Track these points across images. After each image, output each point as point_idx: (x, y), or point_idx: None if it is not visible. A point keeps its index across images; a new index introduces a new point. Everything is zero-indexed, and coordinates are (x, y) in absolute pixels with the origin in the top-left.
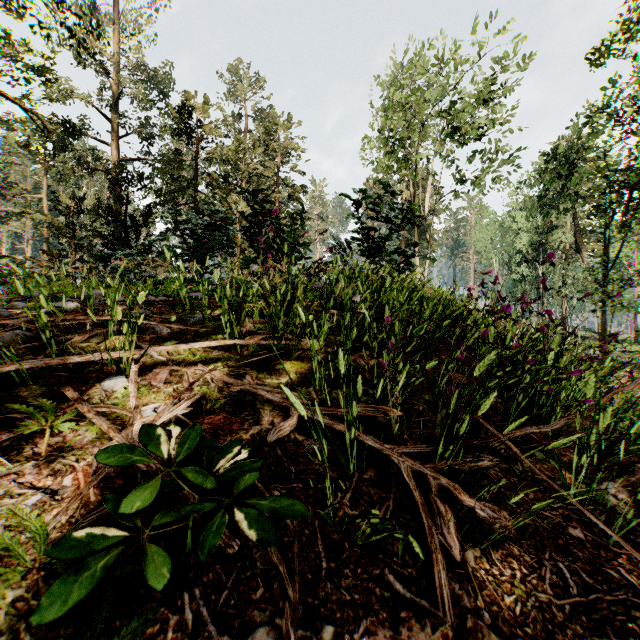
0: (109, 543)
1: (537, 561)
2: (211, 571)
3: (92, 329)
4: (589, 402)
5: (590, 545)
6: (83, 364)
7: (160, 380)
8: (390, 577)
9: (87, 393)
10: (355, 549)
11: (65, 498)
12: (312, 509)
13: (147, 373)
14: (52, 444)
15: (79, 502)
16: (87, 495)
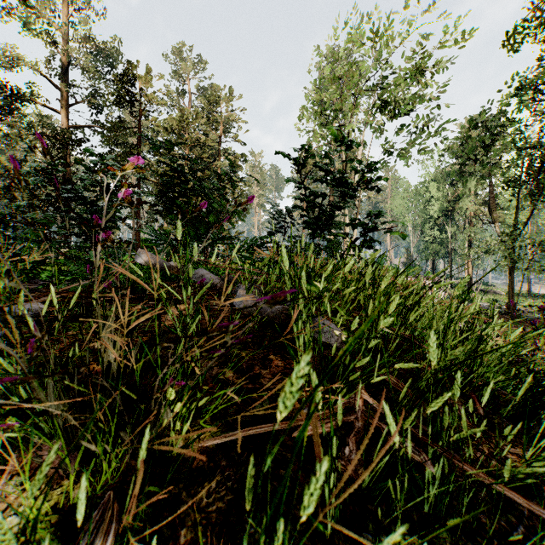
0: None
1: None
2: None
3: None
4: None
5: None
6: None
7: None
8: None
9: None
10: None
11: None
12: None
13: None
14: None
15: None
16: None
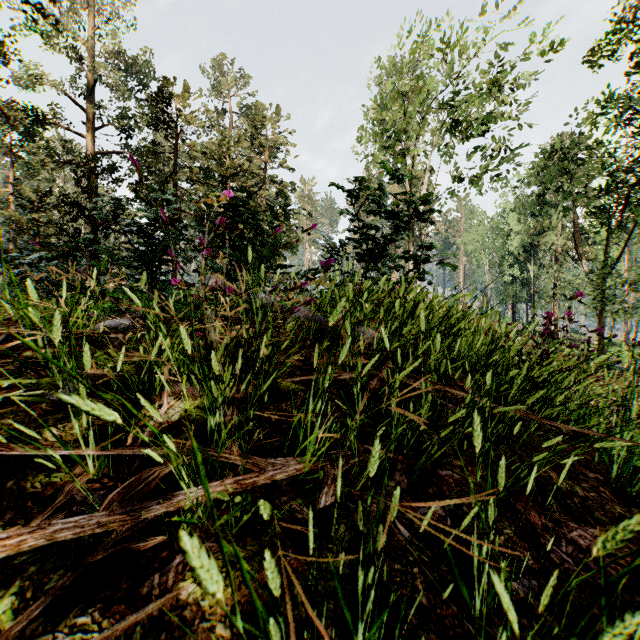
0: None
1: None
2: None
3: None
4: None
5: None
6: None
7: None
8: None
9: None
10: None
11: None
12: None
13: None
14: None
15: None
16: None
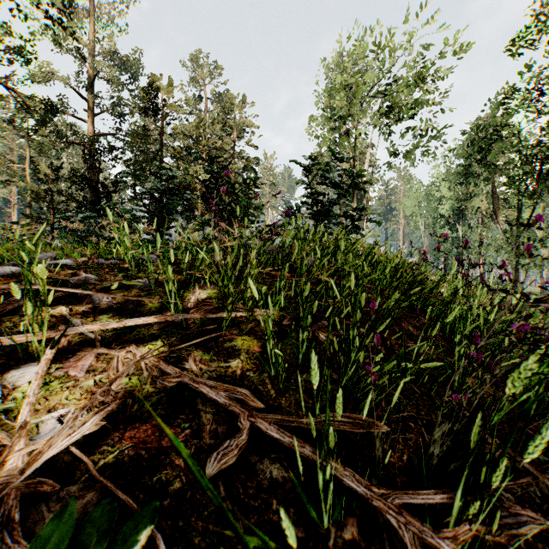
0: None
1: None
2: None
3: (20, 299)
4: None
5: None
6: None
7: (81, 368)
8: None
9: None
10: None
11: None
12: None
13: (69, 357)
14: None
15: None
16: None
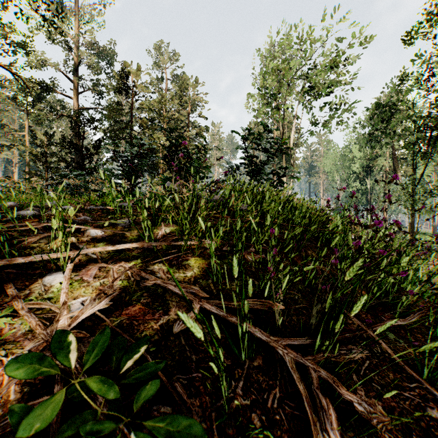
0: None
1: None
2: None
3: (42, 232)
4: None
5: None
6: (31, 262)
7: (90, 275)
8: None
9: (29, 288)
10: None
11: None
12: (209, 400)
13: (81, 269)
14: None
15: None
16: (8, 393)
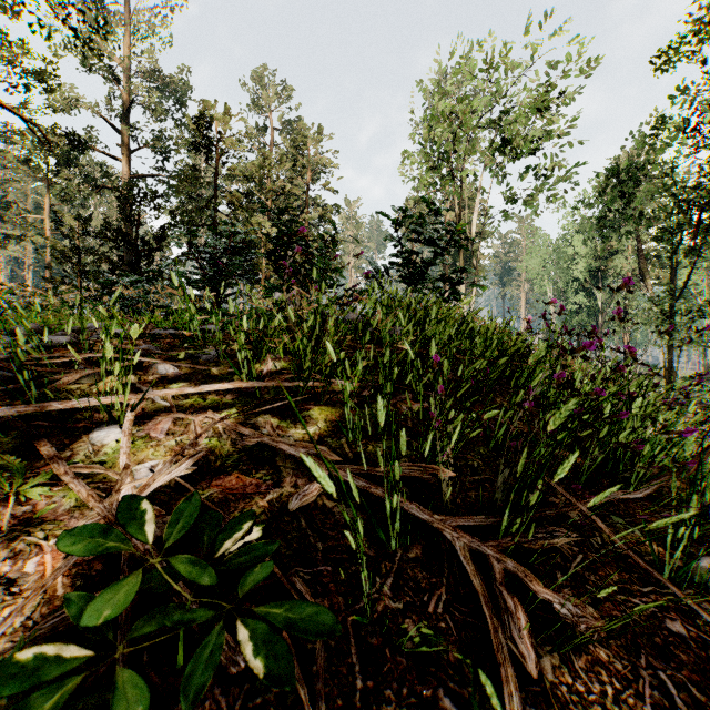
0: (65, 668)
1: (632, 670)
2: (208, 697)
3: (84, 368)
4: (689, 462)
5: (694, 644)
6: (70, 411)
7: (161, 431)
8: (446, 700)
9: (70, 447)
10: (399, 658)
11: (25, 590)
12: (343, 601)
13: (146, 422)
14: (19, 515)
15: (42, 597)
16: (53, 587)
